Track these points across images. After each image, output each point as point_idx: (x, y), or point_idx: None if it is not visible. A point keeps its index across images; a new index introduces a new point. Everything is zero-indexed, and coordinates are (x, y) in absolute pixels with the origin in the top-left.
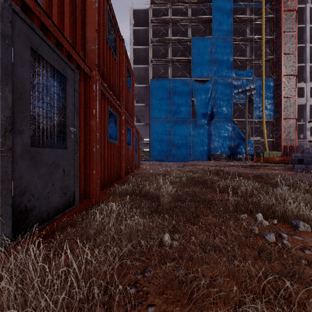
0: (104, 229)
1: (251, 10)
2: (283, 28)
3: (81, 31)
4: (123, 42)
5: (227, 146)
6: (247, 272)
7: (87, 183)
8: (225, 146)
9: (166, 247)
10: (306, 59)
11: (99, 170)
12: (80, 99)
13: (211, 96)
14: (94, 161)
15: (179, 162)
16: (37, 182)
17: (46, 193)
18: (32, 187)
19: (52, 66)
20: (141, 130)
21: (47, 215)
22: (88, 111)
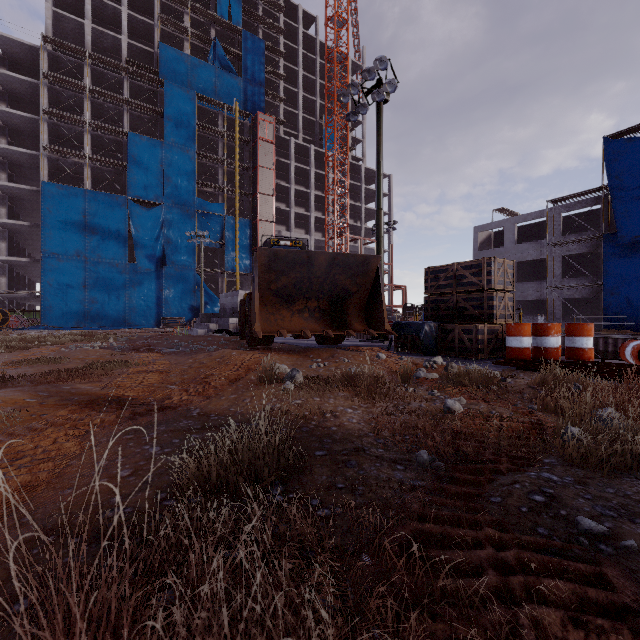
0: None
1: (227, 119)
2: (260, 160)
3: None
4: None
5: (188, 307)
6: None
7: None
8: (185, 306)
9: None
10: (291, 204)
11: None
12: None
13: (162, 230)
14: None
15: (95, 329)
16: None
17: None
18: None
19: None
20: (23, 268)
21: None
22: None
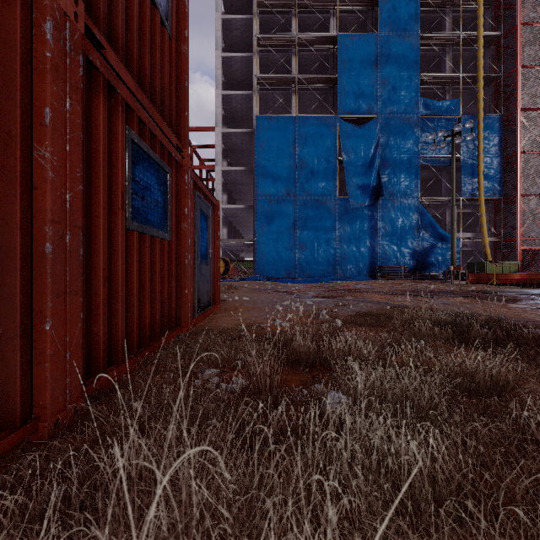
0: None
1: None
2: (521, 14)
3: None
4: None
5: (408, 252)
6: None
7: None
8: (404, 251)
9: None
10: None
11: None
12: None
13: (377, 150)
14: None
15: (315, 282)
16: None
17: None
18: None
19: None
20: (238, 220)
21: None
22: None
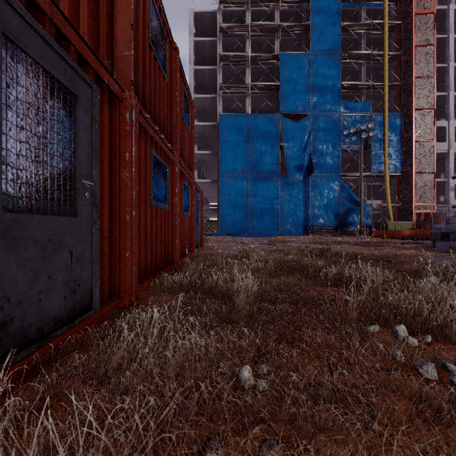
0: (136, 356)
1: (367, 14)
2: (416, 39)
3: (106, 28)
4: (176, 53)
5: (332, 214)
6: (402, 449)
7: (115, 272)
8: (330, 213)
9: (247, 394)
10: (449, 86)
11: (136, 251)
12: (102, 135)
13: (309, 139)
14: (128, 237)
15: (262, 237)
16: (16, 274)
17: (35, 293)
18: (7, 284)
19: (48, 73)
20: (205, 190)
21: (37, 332)
22: (117, 156)
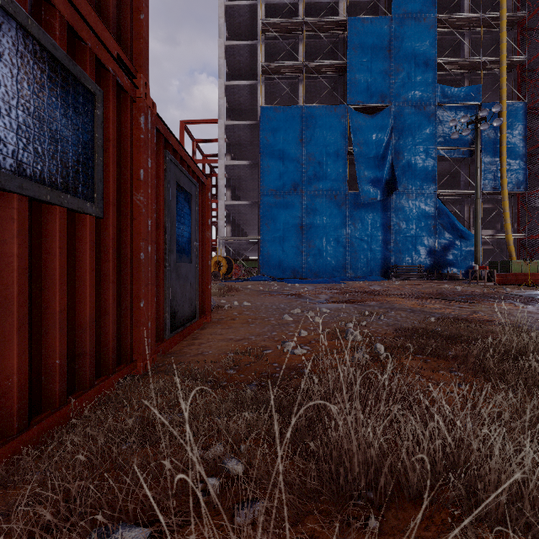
0: None
1: None
2: None
3: None
4: None
5: (424, 250)
6: None
7: None
8: (420, 249)
9: None
10: None
11: None
12: None
13: (390, 141)
14: None
15: (325, 283)
16: None
17: None
18: None
19: None
20: (242, 218)
21: None
22: None
